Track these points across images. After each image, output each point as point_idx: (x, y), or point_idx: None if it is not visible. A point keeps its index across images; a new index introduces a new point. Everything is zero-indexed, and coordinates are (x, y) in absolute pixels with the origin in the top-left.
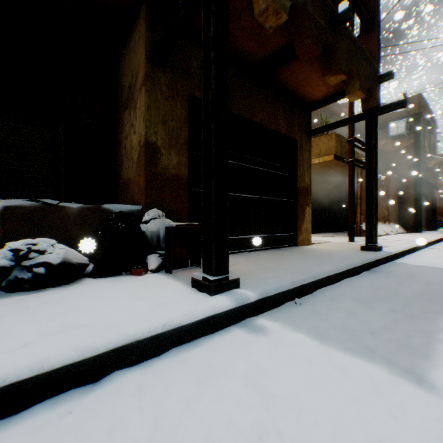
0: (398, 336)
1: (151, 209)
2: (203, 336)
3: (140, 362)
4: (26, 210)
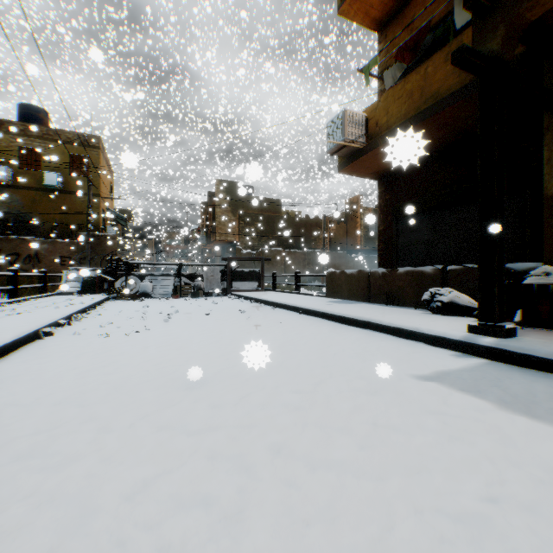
0: (500, 396)
1: (549, 265)
2: (437, 346)
3: (406, 339)
4: (456, 271)
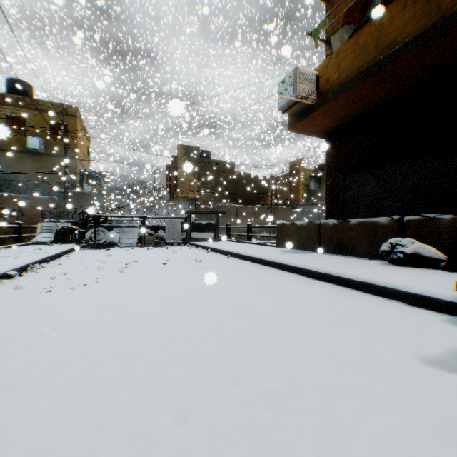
0: None
1: None
2: (418, 306)
3: (376, 295)
4: (414, 222)
